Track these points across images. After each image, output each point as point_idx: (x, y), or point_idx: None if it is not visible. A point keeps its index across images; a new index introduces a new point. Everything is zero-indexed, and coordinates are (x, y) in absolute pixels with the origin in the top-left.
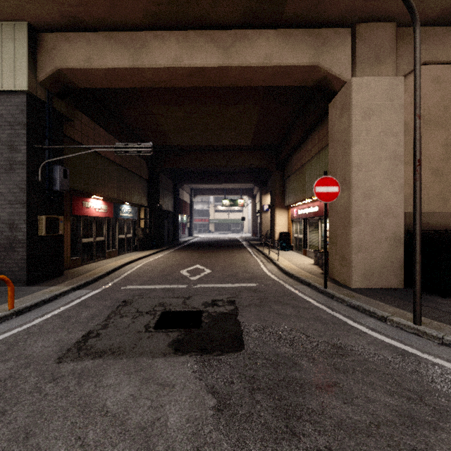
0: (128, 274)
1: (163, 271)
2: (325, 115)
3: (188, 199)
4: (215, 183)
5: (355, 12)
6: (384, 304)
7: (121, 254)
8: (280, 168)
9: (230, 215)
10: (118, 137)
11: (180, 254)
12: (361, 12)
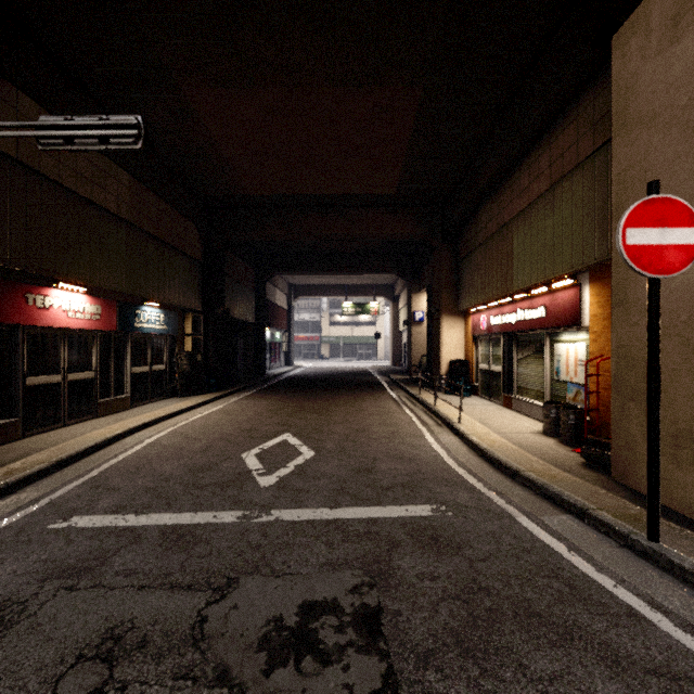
0: (114, 464)
1: (203, 454)
2: (575, 98)
3: (284, 303)
4: (330, 273)
5: None
6: None
7: (139, 404)
8: (451, 238)
9: (356, 330)
10: (126, 165)
11: (259, 404)
12: None
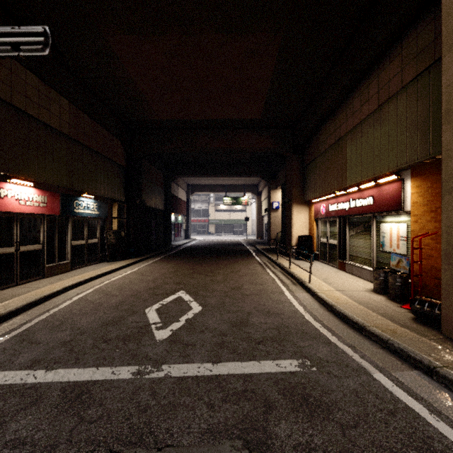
0: (44, 318)
1: (116, 309)
2: (400, 37)
3: (184, 197)
4: (215, 176)
5: None
6: None
7: (78, 267)
8: (299, 150)
9: (232, 215)
10: (66, 94)
11: (164, 267)
12: None
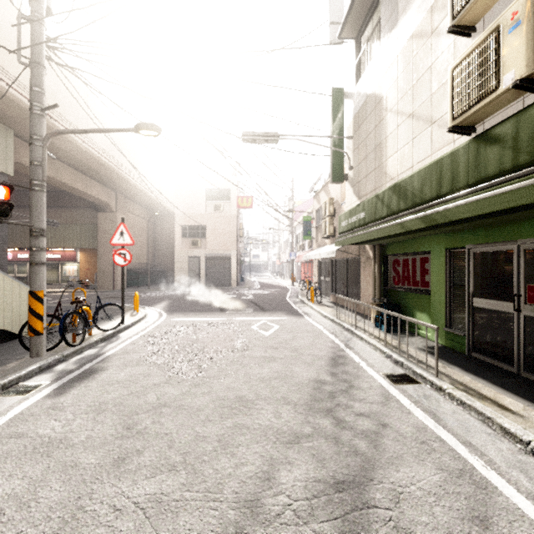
0: None
1: None
2: (78, 207)
3: None
4: None
5: (120, 191)
6: (135, 290)
7: None
8: None
9: None
10: None
11: None
12: (121, 192)
